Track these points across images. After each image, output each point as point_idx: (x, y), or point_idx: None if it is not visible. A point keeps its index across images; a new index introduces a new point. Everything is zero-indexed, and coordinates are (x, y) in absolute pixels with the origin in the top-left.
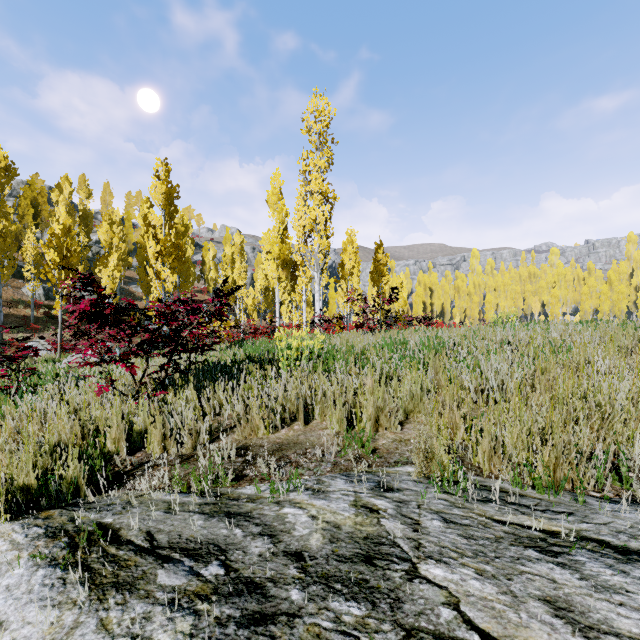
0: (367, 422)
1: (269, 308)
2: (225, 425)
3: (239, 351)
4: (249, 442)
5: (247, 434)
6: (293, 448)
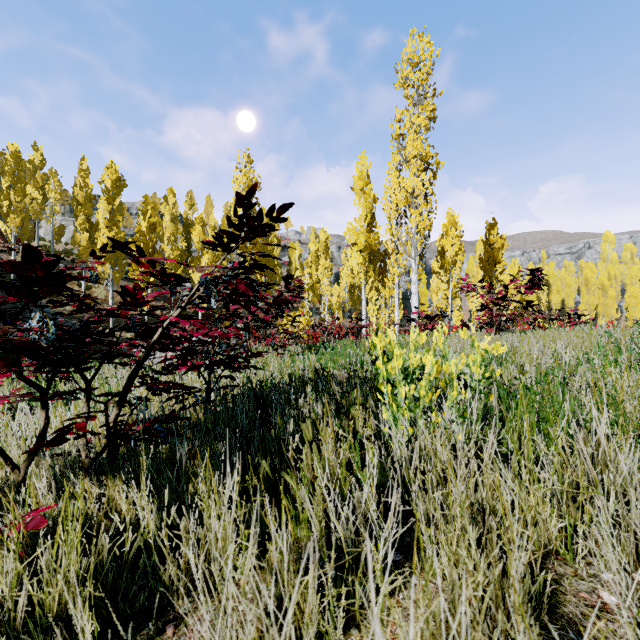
0: None
1: (354, 307)
2: None
3: (309, 362)
4: None
5: None
6: None
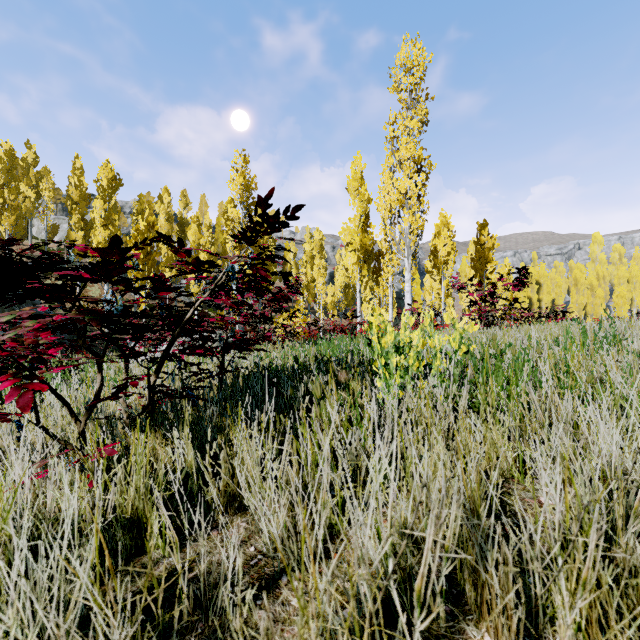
0: None
1: (349, 306)
2: (223, 602)
3: (309, 352)
4: None
5: None
6: None
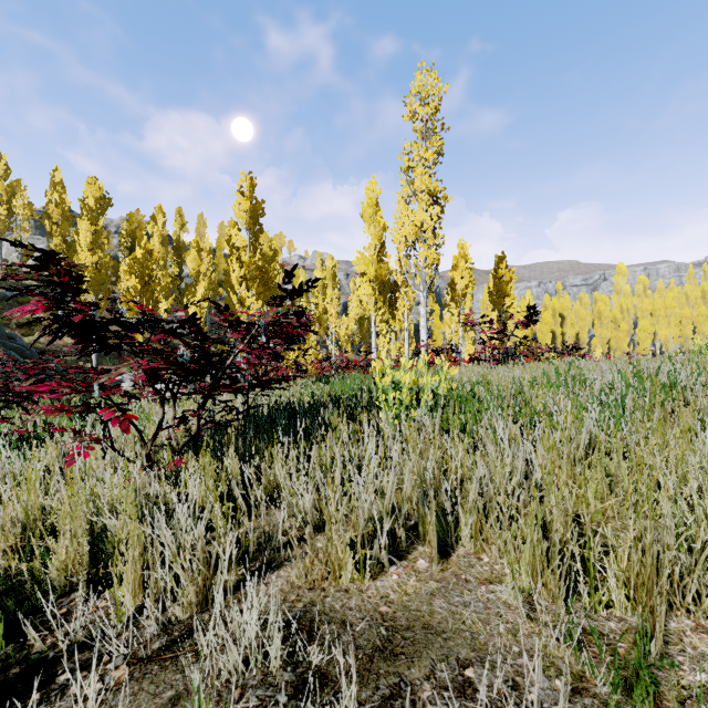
0: (616, 589)
1: (364, 340)
2: (276, 542)
3: (323, 389)
4: (318, 601)
5: (315, 577)
6: (424, 652)
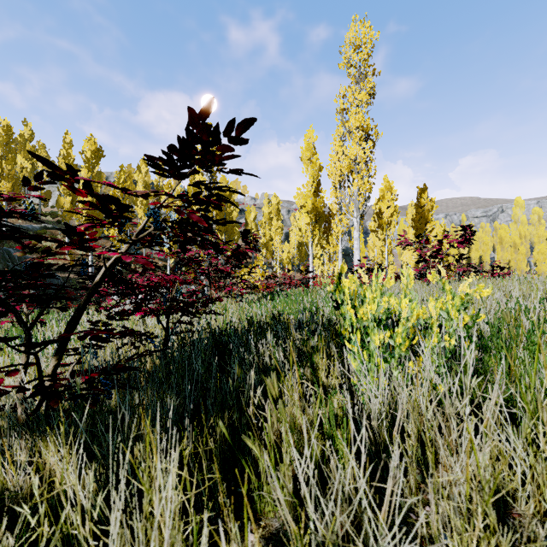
0: None
1: (302, 261)
2: None
3: (266, 309)
4: None
5: None
6: None
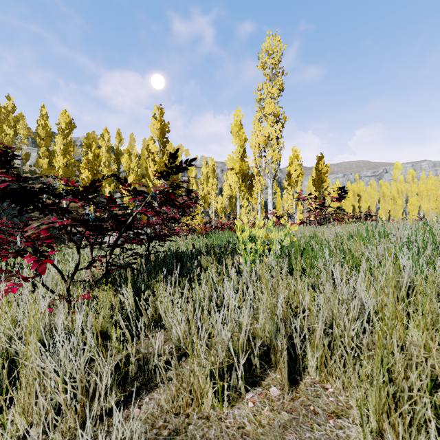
0: None
1: (232, 210)
2: (152, 366)
3: (203, 242)
4: (181, 429)
5: (180, 404)
6: None
